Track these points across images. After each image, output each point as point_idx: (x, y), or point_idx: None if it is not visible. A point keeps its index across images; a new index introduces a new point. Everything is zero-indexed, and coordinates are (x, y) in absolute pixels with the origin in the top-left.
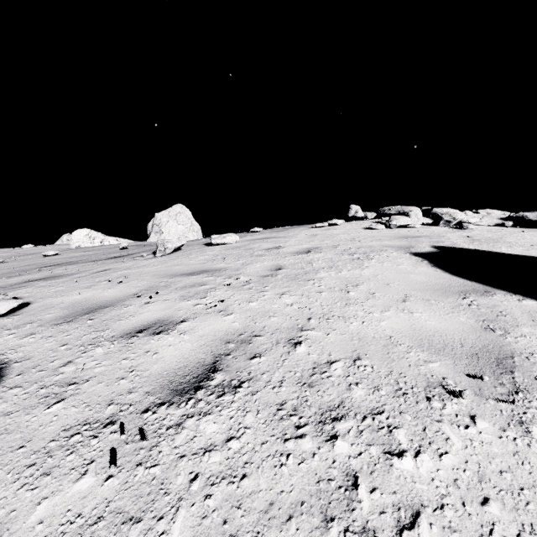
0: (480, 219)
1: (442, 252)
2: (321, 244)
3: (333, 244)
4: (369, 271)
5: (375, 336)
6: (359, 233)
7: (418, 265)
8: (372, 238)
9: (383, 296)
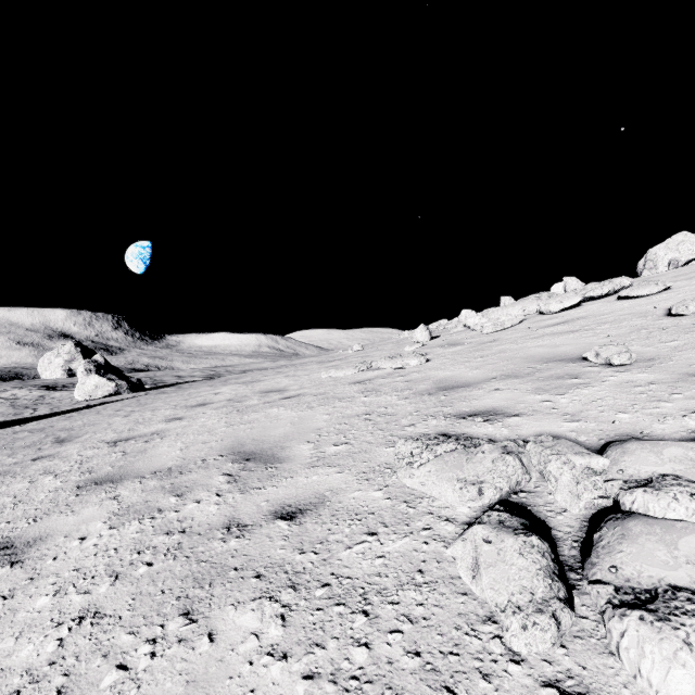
0: None
1: None
2: None
3: None
4: None
5: None
6: None
7: None
8: None
9: None
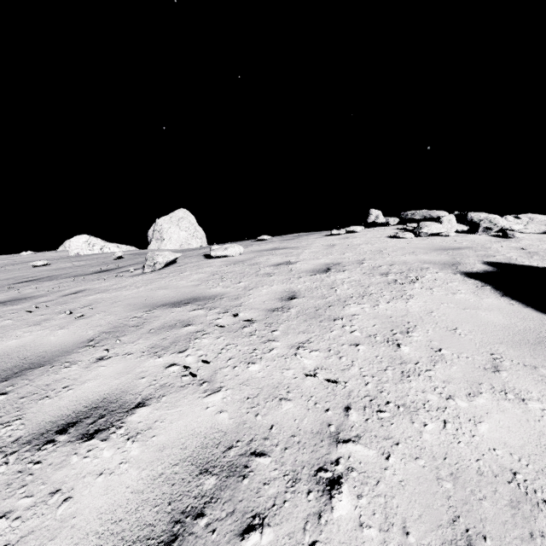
0: (524, 225)
1: (501, 271)
2: (342, 258)
3: (357, 259)
4: (417, 304)
5: (481, 467)
6: (385, 243)
7: (481, 294)
8: (403, 251)
9: (458, 357)
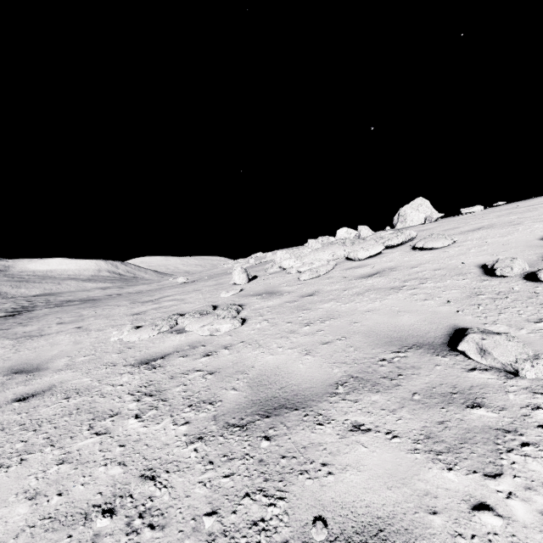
0: None
1: None
2: None
3: None
4: None
5: None
6: None
7: None
8: None
9: None
